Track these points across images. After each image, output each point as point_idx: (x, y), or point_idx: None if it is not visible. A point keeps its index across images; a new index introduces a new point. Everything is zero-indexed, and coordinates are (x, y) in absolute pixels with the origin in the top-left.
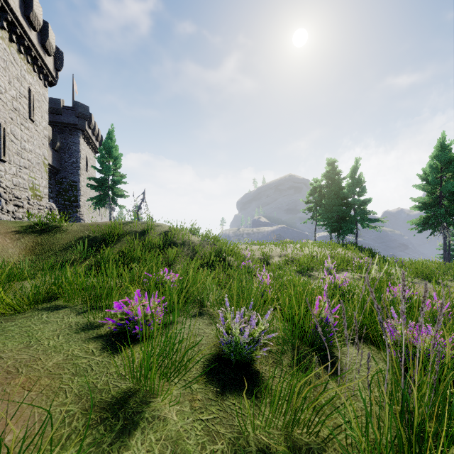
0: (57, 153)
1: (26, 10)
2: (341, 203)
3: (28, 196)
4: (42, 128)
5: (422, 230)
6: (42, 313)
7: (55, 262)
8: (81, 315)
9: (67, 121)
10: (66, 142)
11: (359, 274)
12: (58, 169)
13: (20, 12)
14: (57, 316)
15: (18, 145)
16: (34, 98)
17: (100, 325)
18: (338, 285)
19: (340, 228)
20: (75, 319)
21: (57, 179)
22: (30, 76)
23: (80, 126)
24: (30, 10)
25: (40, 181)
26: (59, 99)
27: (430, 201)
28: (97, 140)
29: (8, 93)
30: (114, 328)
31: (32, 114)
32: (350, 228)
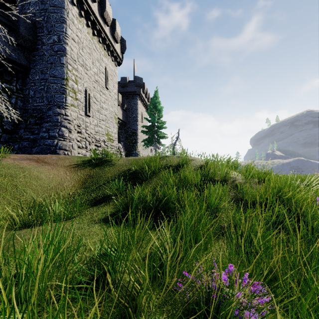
0: (125, 112)
1: (102, 11)
2: None
3: (104, 140)
4: (114, 94)
5: None
6: None
7: (96, 196)
8: None
9: (130, 90)
10: (130, 105)
11: None
12: (126, 123)
13: (98, 13)
14: None
15: (98, 105)
16: (108, 73)
17: None
18: None
19: None
20: None
21: (125, 129)
22: (106, 59)
23: (138, 92)
24: (104, 10)
25: (112, 129)
26: (126, 77)
27: None
28: (148, 101)
29: (91, 70)
30: None
31: (107, 84)
32: None
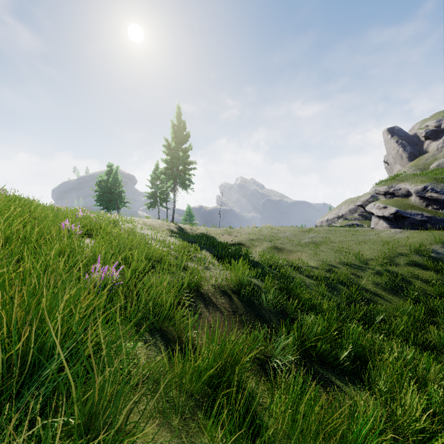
0: None
1: None
2: (110, 191)
3: None
4: None
5: (148, 208)
6: None
7: None
8: None
9: None
10: None
11: None
12: None
13: None
14: None
15: None
16: None
17: None
18: None
19: (109, 207)
20: None
21: None
22: None
23: None
24: None
25: None
26: None
27: (151, 193)
28: None
29: None
30: None
31: None
32: (112, 206)
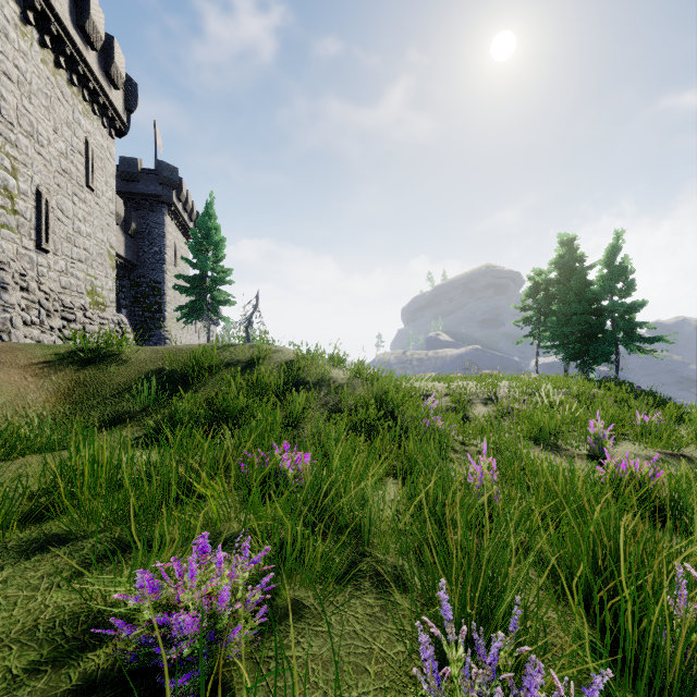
0: (132, 240)
1: (80, 17)
2: (588, 309)
3: (85, 305)
4: (107, 201)
5: None
6: (2, 565)
7: (101, 416)
8: (82, 575)
9: (146, 191)
10: (145, 223)
11: (654, 446)
12: (134, 264)
13: (71, 21)
14: (30, 576)
15: (69, 226)
16: (94, 154)
17: (107, 627)
18: (696, 514)
19: (585, 352)
20: (61, 594)
21: (132, 279)
22: (88, 121)
23: (165, 198)
24: (85, 17)
25: (104, 281)
26: (136, 159)
27: None
28: (191, 218)
29: (53, 146)
30: (133, 650)
31: (91, 179)
32: (605, 353)
